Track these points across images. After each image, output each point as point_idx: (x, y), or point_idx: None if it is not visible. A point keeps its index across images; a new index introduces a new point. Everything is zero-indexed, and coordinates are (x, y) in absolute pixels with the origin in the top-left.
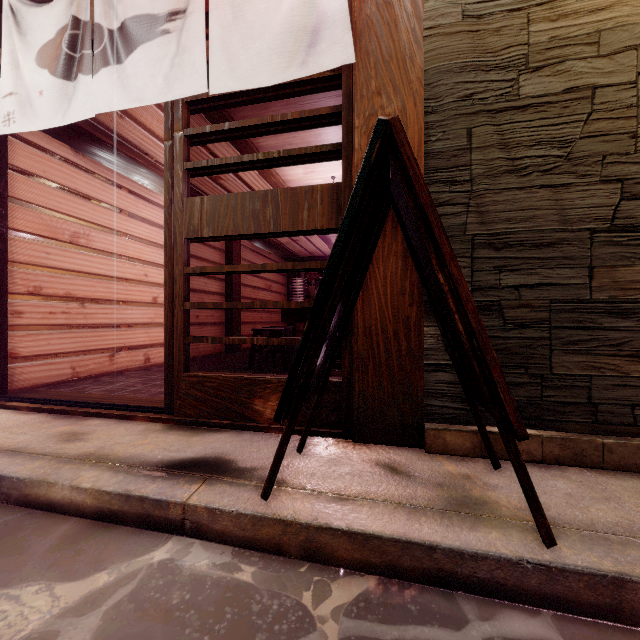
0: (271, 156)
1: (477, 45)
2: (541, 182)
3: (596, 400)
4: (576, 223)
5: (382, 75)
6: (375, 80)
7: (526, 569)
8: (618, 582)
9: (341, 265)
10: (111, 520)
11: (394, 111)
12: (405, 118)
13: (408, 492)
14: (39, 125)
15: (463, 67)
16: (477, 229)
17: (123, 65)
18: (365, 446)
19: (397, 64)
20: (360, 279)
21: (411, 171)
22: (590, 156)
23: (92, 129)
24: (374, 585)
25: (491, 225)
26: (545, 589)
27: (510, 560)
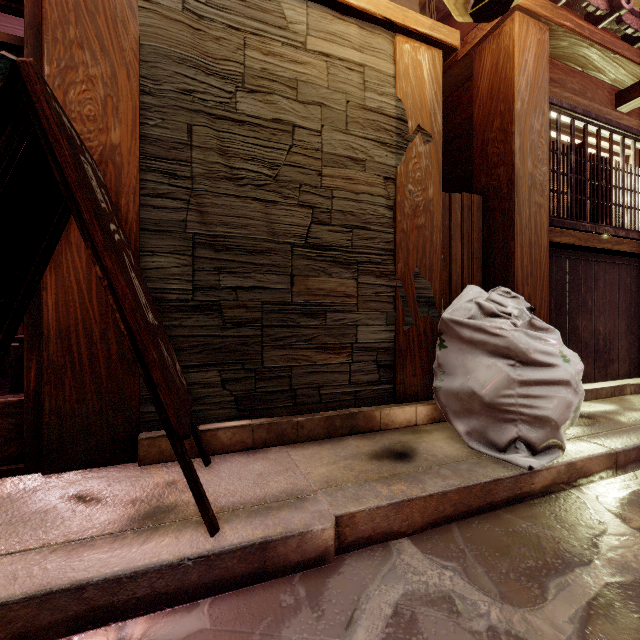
0: None
1: (198, 44)
2: (254, 195)
3: (295, 386)
4: (281, 236)
5: (85, 25)
6: (75, 27)
7: (187, 567)
8: (263, 546)
9: None
10: None
11: (102, 75)
12: (116, 88)
13: (85, 523)
14: None
15: (183, 59)
16: (198, 228)
17: None
18: (58, 477)
19: (106, 21)
20: (37, 267)
21: (51, 136)
22: (291, 182)
23: None
24: None
25: (211, 226)
26: (205, 579)
27: (172, 565)
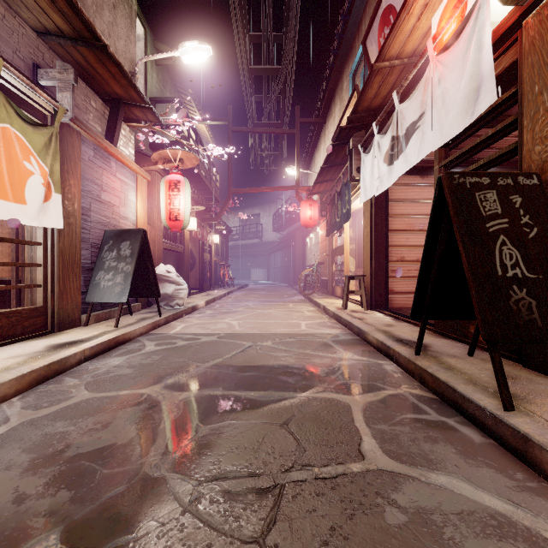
0: (479, 164)
1: None
2: None
3: None
4: None
5: (543, 77)
6: (538, 84)
7: (486, 414)
8: (525, 438)
9: (437, 247)
10: (379, 351)
11: None
12: None
13: (489, 381)
14: (384, 188)
15: None
16: None
17: (406, 150)
18: (525, 370)
19: None
20: None
21: (447, 200)
22: None
23: (424, 164)
24: (432, 397)
25: None
26: (494, 429)
27: (480, 407)
